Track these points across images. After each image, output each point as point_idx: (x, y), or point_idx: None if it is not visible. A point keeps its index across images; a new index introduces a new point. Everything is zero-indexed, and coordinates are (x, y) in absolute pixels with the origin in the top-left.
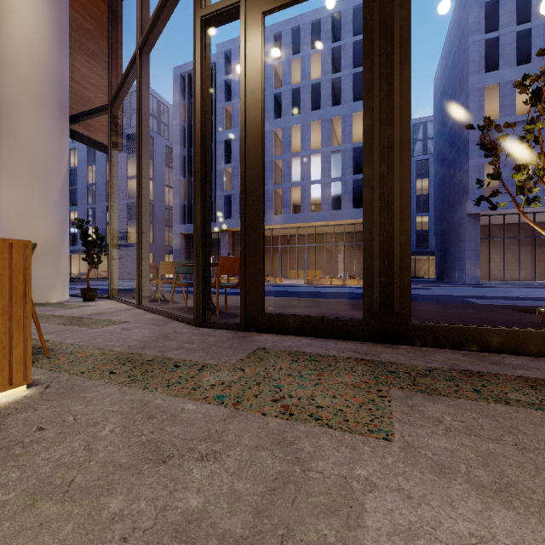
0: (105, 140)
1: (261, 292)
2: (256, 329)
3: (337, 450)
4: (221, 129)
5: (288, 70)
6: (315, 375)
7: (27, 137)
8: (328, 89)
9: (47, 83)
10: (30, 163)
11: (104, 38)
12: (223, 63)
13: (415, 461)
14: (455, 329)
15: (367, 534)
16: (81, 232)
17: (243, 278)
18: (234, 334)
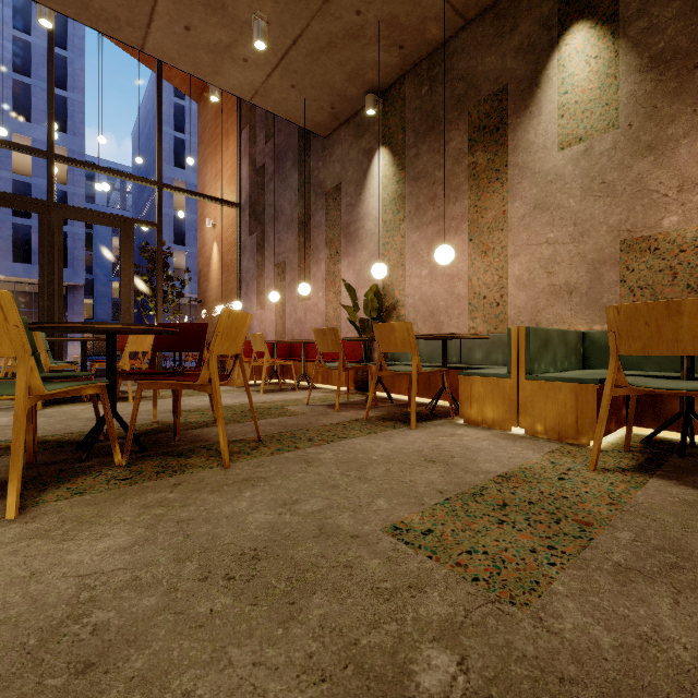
0: None
1: None
2: None
3: None
4: None
5: None
6: None
7: None
8: None
9: None
10: None
11: None
12: None
13: None
14: None
15: None
16: None
17: None
18: None
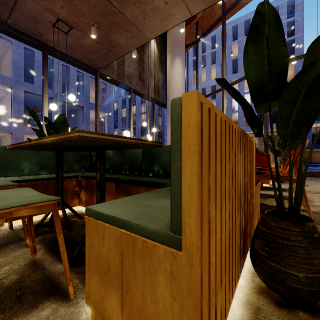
0: None
1: None
2: None
3: None
4: (191, 85)
5: (230, 49)
6: None
7: None
8: None
9: None
10: None
11: None
12: (192, 51)
13: None
14: None
15: None
16: None
17: (283, 161)
18: None
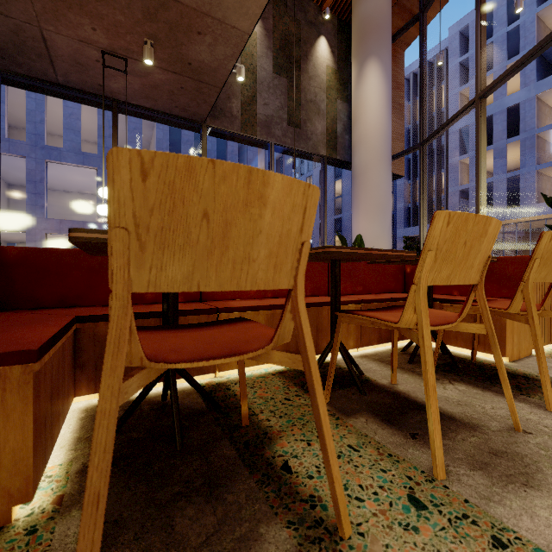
0: (394, 170)
1: None
2: None
3: None
4: None
5: None
6: None
7: (375, 185)
8: None
9: (385, 145)
10: (376, 202)
11: (393, 89)
12: (457, 44)
13: None
14: None
15: None
16: (403, 246)
17: None
18: None
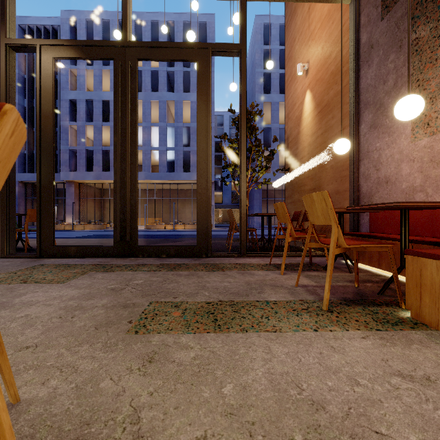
0: None
1: (52, 233)
2: (49, 256)
3: (34, 287)
4: (67, 89)
5: None
6: (59, 271)
7: None
8: (164, 78)
9: None
10: None
11: None
12: (69, 29)
13: (64, 286)
14: (156, 247)
15: (19, 298)
16: None
17: (38, 224)
18: (30, 260)
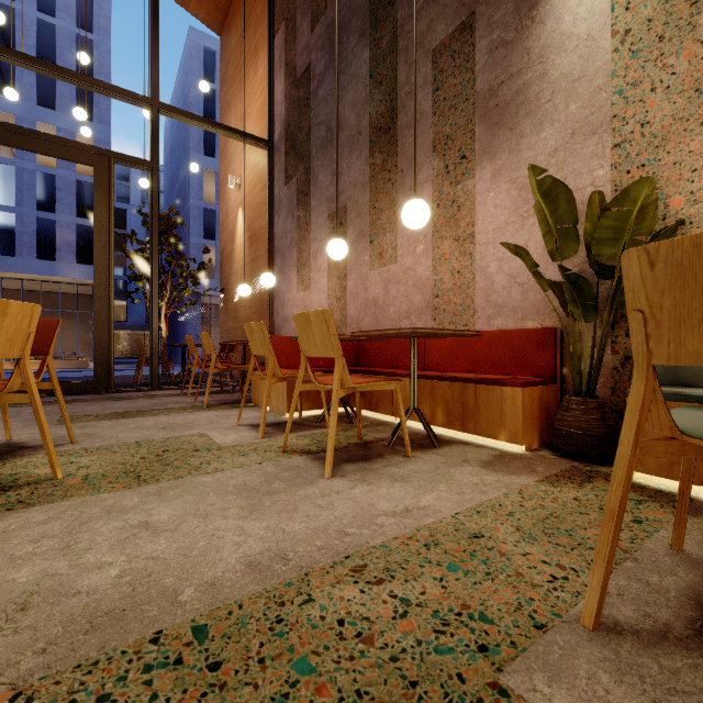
0: None
1: None
2: None
3: None
4: None
5: None
6: None
7: None
8: None
9: None
10: None
11: None
12: None
13: None
14: None
15: None
16: None
17: None
18: None
